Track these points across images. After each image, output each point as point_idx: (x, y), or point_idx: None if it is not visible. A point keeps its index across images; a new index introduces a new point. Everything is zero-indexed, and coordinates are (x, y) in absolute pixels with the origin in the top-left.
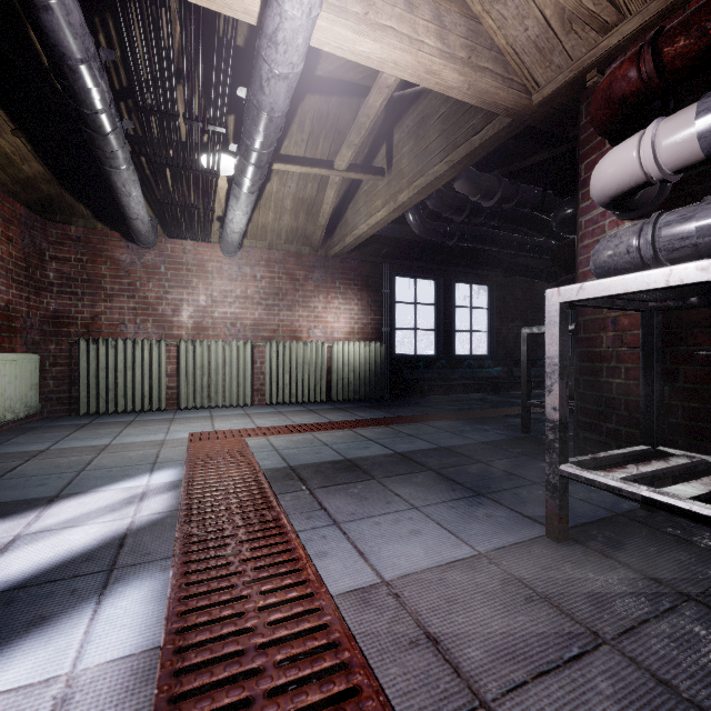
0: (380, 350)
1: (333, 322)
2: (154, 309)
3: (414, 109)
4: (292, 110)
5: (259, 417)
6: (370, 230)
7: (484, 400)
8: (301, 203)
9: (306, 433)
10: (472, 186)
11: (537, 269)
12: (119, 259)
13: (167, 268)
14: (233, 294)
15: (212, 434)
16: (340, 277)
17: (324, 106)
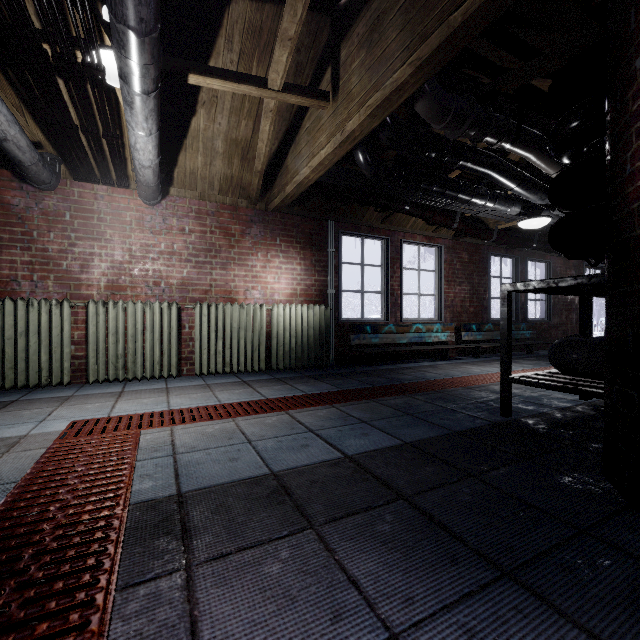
0: (325, 313)
1: (274, 283)
2: (57, 264)
3: (367, 10)
4: (216, 18)
5: (179, 393)
6: (313, 174)
7: (436, 367)
8: (235, 146)
9: (227, 420)
10: (439, 107)
11: (488, 229)
12: (9, 202)
13: (73, 216)
14: (157, 249)
15: (100, 424)
16: (281, 233)
17: (257, 15)
